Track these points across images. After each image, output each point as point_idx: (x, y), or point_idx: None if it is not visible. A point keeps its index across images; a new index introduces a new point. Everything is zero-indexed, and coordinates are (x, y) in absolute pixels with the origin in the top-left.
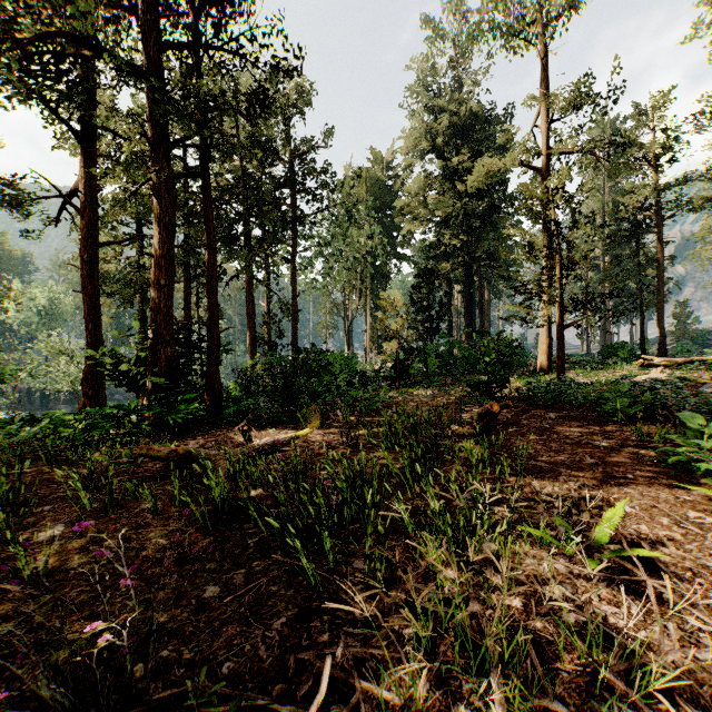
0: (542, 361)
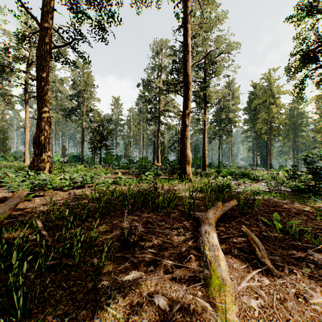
0: None
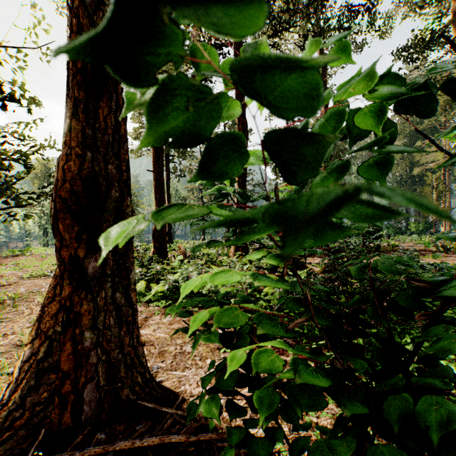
0: (442, 230)
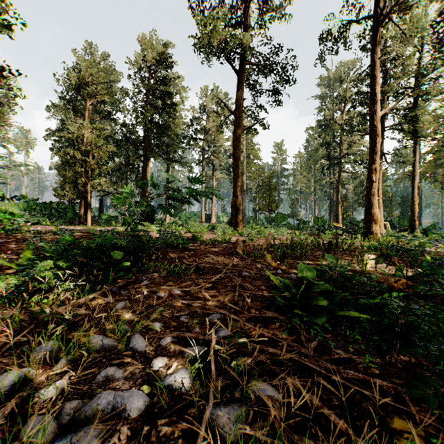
0: None
